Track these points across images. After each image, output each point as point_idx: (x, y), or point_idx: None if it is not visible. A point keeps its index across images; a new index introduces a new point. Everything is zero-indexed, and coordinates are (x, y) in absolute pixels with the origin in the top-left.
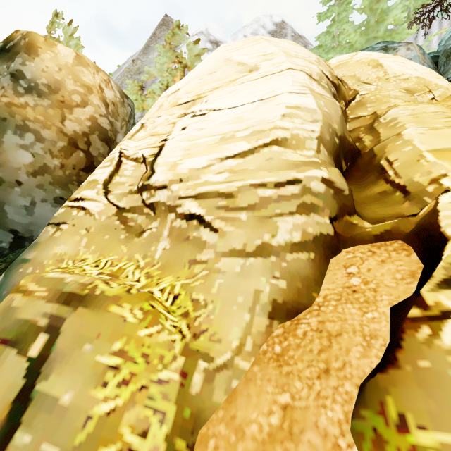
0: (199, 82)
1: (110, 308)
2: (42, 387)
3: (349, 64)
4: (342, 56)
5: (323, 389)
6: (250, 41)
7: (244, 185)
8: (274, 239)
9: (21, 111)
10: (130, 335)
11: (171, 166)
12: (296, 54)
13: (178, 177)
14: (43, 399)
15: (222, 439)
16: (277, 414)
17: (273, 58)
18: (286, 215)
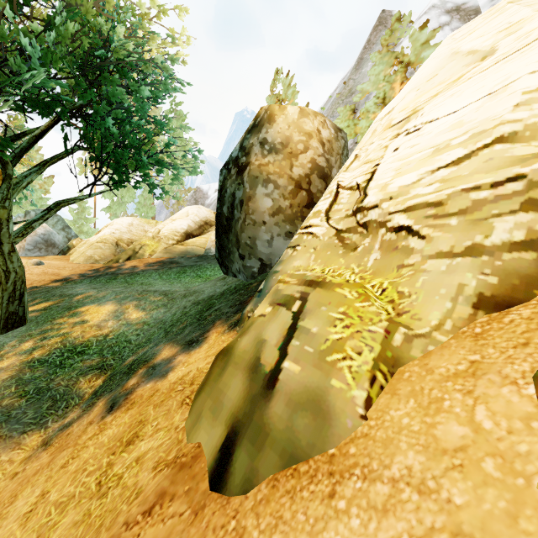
0: (416, 94)
1: (335, 289)
2: (301, 324)
3: None
4: None
5: (516, 354)
6: (490, 13)
7: (455, 192)
8: (487, 240)
9: (266, 169)
10: (349, 305)
11: (382, 187)
12: None
13: (388, 195)
14: (302, 329)
15: (415, 373)
16: (464, 364)
17: (519, 29)
18: (505, 215)
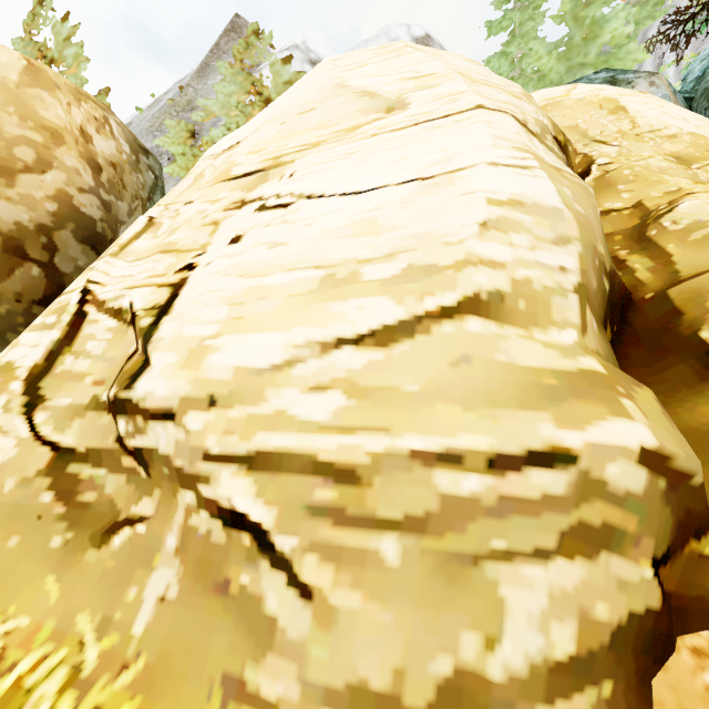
0: (280, 130)
1: None
2: None
3: (564, 105)
4: (548, 90)
5: None
6: (385, 50)
7: (393, 453)
8: (494, 657)
9: None
10: None
11: (190, 354)
12: (483, 78)
13: (205, 390)
14: None
15: None
16: None
17: (436, 84)
18: (524, 559)
